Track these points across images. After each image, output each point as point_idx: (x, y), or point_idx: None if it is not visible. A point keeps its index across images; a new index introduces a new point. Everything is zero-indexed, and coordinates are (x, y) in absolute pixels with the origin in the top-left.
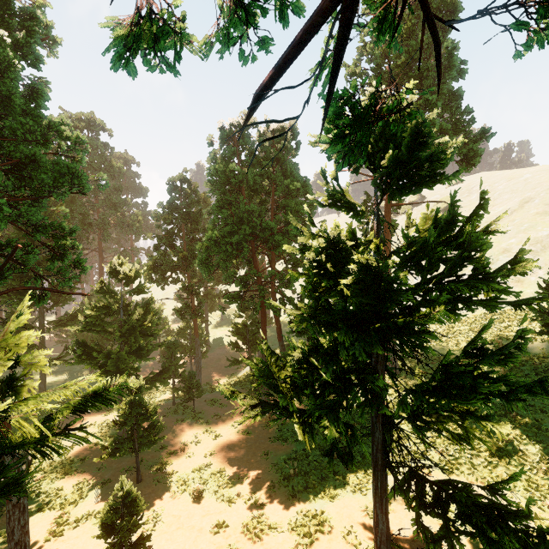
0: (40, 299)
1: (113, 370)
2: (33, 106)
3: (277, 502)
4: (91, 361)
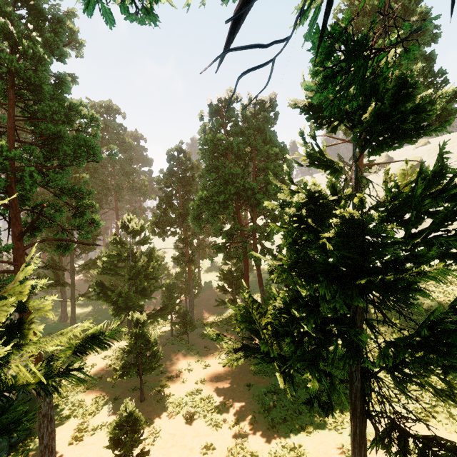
0: (66, 248)
1: (123, 306)
2: (60, 93)
3: (258, 431)
4: (107, 298)
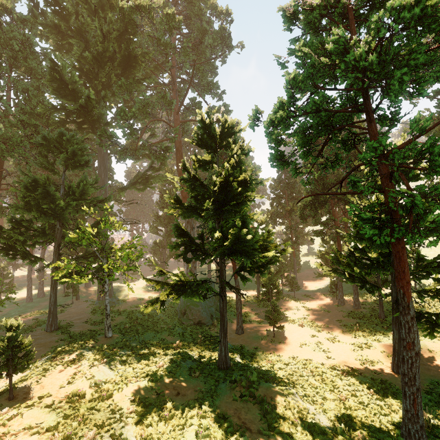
0: None
1: None
2: None
3: (344, 337)
4: None
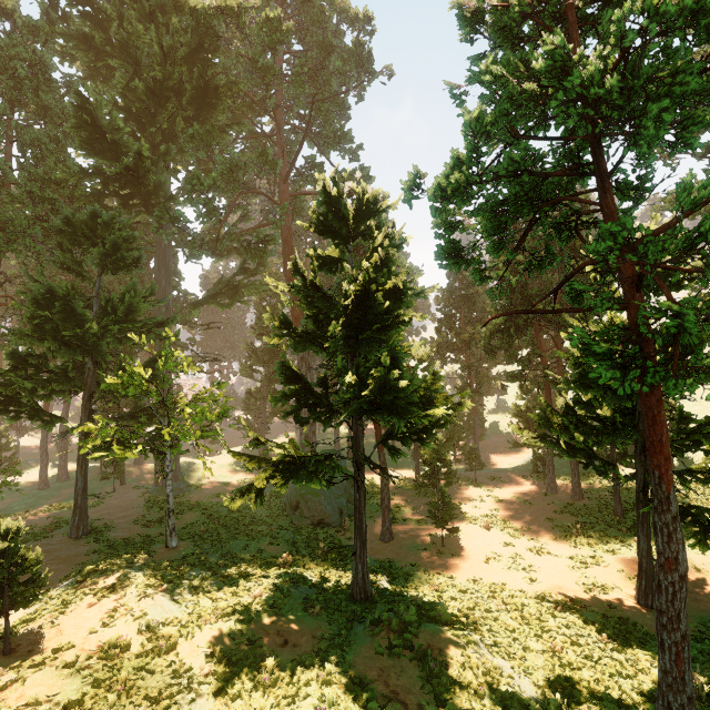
0: None
1: None
2: None
3: (558, 546)
4: None
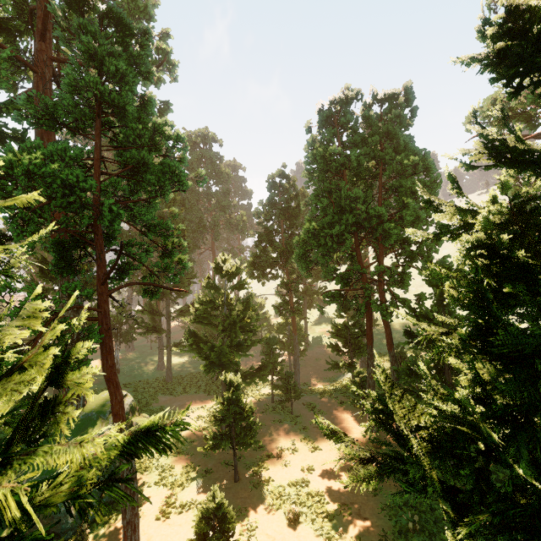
0: (153, 294)
1: (216, 362)
2: (146, 115)
3: None
4: (200, 351)
